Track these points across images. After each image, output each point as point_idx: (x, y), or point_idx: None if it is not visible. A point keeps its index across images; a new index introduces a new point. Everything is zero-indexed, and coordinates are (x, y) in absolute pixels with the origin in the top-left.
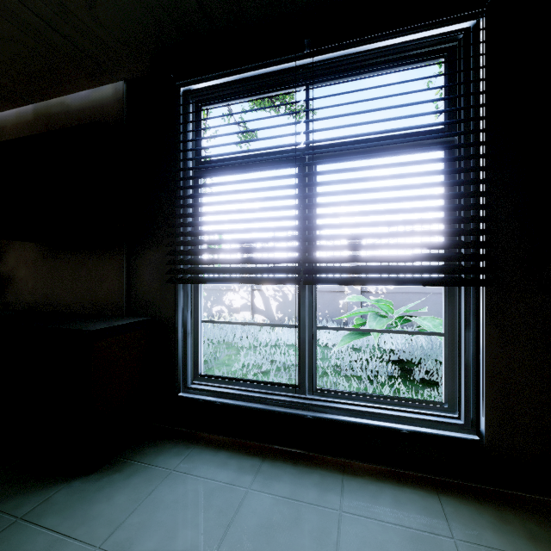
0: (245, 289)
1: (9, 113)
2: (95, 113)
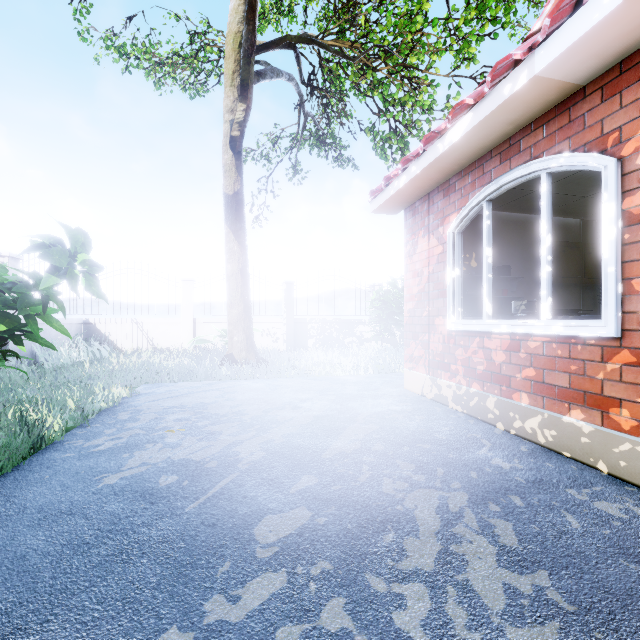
0: (377, 322)
1: (520, 215)
2: (567, 229)
